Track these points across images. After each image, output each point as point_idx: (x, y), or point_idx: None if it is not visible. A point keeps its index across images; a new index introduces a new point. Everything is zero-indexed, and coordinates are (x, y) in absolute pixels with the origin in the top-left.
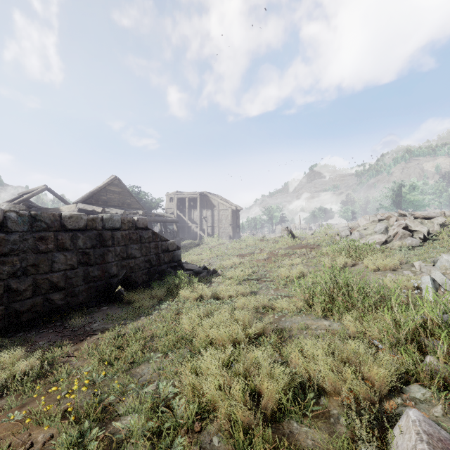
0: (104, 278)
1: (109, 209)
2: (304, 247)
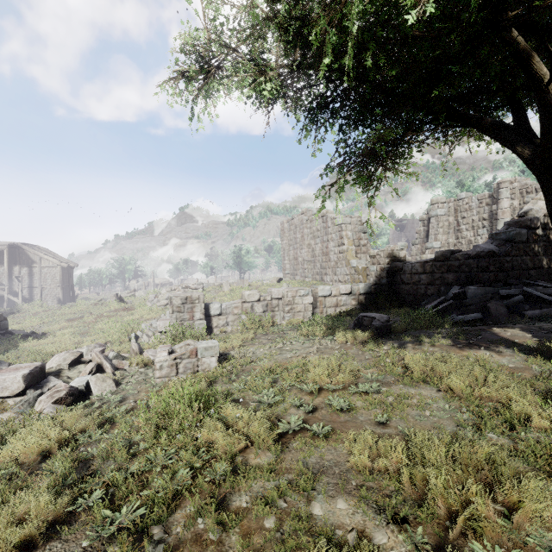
0: None
1: None
2: (125, 309)
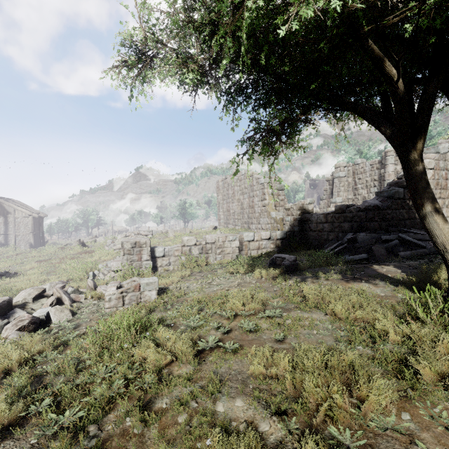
0: None
1: None
2: (86, 252)
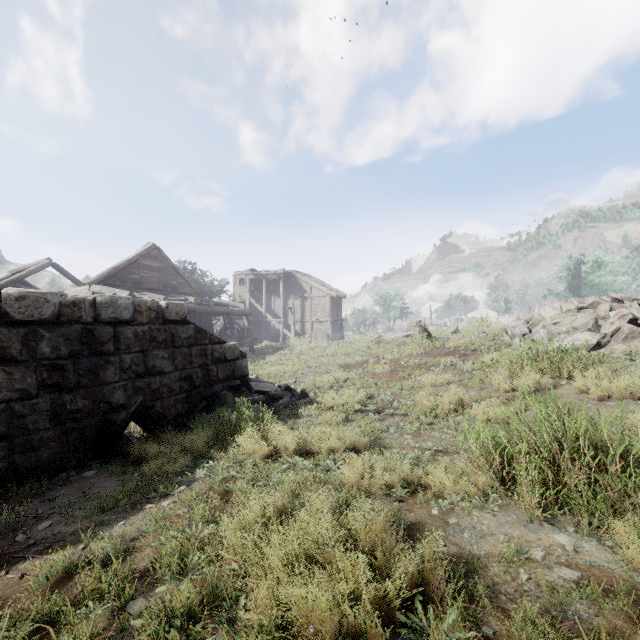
0: (97, 413)
1: (141, 293)
2: (449, 353)
